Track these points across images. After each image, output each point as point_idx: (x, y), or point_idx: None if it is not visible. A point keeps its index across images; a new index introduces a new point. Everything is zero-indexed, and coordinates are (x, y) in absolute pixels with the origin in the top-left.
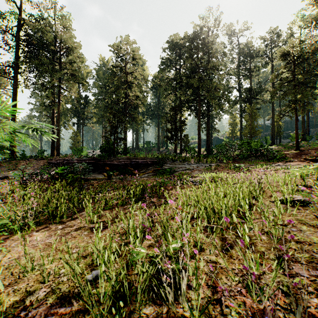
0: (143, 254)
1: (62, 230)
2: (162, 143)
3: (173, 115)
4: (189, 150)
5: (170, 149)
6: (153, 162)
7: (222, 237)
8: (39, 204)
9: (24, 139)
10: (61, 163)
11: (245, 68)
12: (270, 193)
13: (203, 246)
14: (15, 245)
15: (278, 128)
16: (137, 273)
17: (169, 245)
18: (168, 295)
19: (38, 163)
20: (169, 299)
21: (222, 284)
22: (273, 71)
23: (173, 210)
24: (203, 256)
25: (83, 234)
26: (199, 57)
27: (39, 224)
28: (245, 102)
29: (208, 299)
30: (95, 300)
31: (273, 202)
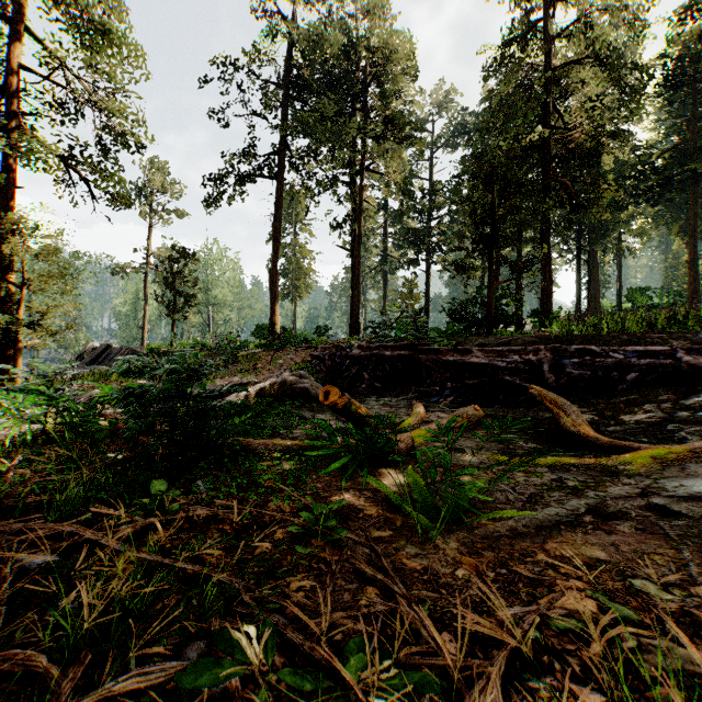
0: None
1: None
2: None
3: None
4: None
5: None
6: None
7: None
8: None
9: None
10: (330, 357)
11: None
12: None
13: None
14: None
15: None
16: None
17: None
18: None
19: (294, 356)
20: None
21: None
22: None
23: None
24: None
25: None
26: None
27: None
28: None
29: None
30: None
31: None
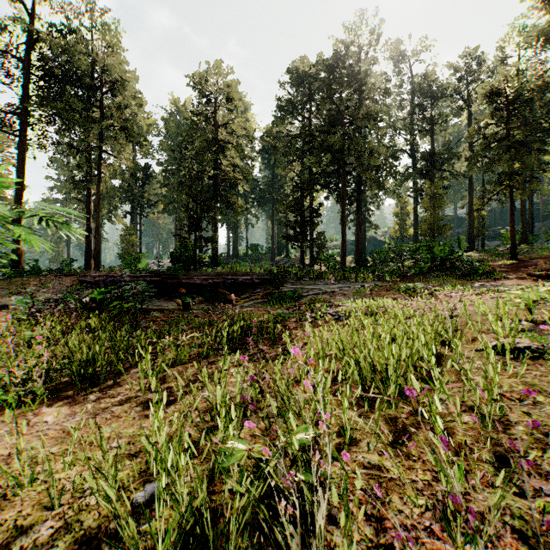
0: (241, 454)
1: (96, 403)
2: (279, 248)
3: (298, 198)
4: (326, 259)
5: (293, 258)
6: (264, 281)
7: (390, 418)
8: (56, 355)
9: (24, 237)
10: (103, 282)
11: (423, 118)
12: (471, 335)
13: (356, 434)
14: (7, 432)
15: (479, 221)
16: (231, 489)
17: (291, 436)
18: (289, 539)
19: (62, 282)
20: (292, 547)
21: (395, 512)
22: (470, 123)
23: (299, 366)
24: (355, 455)
25: (134, 410)
26: (344, 98)
27: (55, 393)
28: (422, 177)
29: (369, 545)
30: (148, 546)
31: (478, 352)
